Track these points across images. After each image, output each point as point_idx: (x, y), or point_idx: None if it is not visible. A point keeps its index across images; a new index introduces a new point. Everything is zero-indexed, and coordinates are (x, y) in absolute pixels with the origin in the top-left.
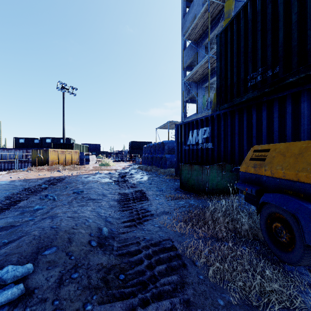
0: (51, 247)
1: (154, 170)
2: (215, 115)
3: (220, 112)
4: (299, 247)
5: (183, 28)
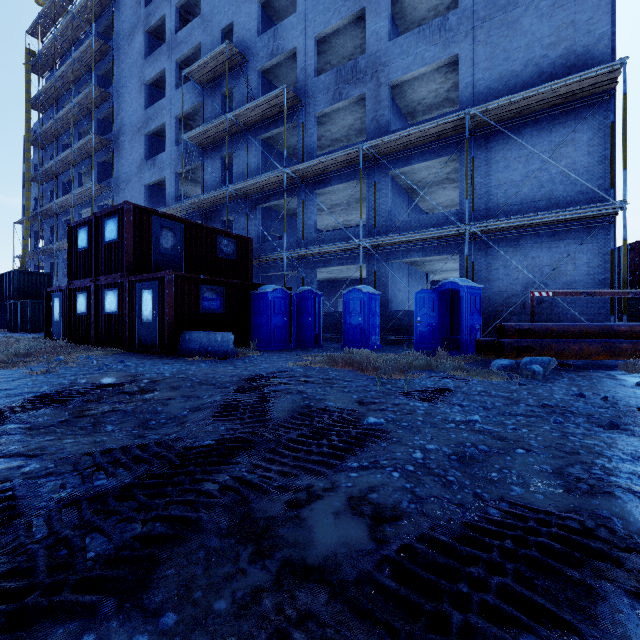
0: None
1: None
2: None
3: None
4: None
5: (23, 198)
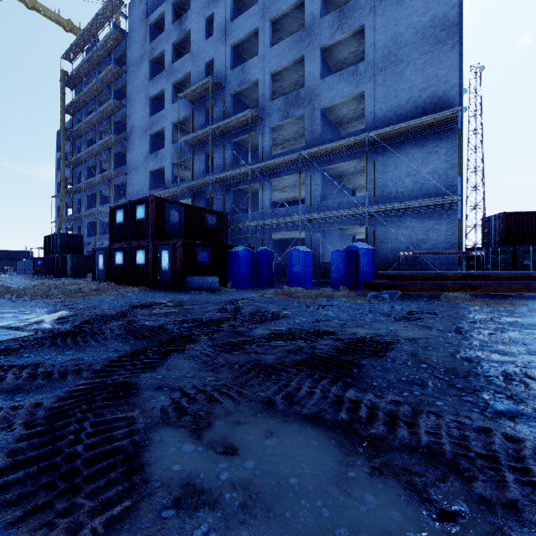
0: (4, 277)
1: (25, 275)
2: (43, 257)
3: (44, 257)
4: (33, 275)
5: (57, 178)
